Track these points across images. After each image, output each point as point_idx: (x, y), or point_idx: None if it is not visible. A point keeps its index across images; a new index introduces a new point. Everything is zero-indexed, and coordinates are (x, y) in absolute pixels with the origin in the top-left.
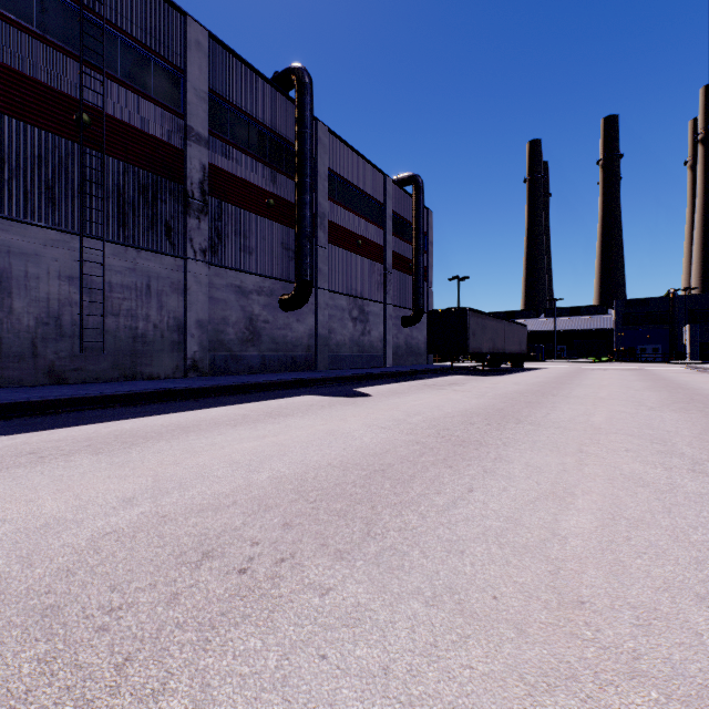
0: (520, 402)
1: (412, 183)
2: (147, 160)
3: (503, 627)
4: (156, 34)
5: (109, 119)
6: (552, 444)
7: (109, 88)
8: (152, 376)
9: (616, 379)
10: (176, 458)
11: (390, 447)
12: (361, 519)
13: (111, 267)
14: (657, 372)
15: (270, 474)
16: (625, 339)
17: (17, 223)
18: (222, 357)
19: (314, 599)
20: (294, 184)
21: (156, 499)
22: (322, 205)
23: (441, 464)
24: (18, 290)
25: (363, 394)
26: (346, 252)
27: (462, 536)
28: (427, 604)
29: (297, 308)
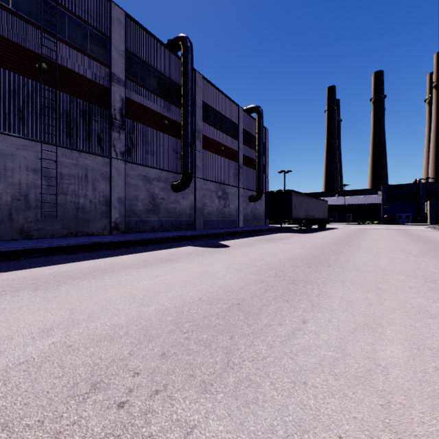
0: (328, 251)
1: (256, 111)
2: (86, 94)
3: None
4: (91, 13)
5: (60, 67)
6: (356, 283)
7: (60, 47)
8: (88, 233)
9: (386, 235)
10: (91, 293)
11: (243, 284)
12: (222, 348)
13: (61, 163)
14: (411, 231)
15: (157, 307)
16: (388, 210)
17: None
18: (134, 221)
19: None
20: (180, 111)
21: (68, 329)
22: (199, 125)
23: (280, 299)
24: None
25: (225, 246)
26: (214, 154)
27: (303, 366)
28: None
29: (182, 190)
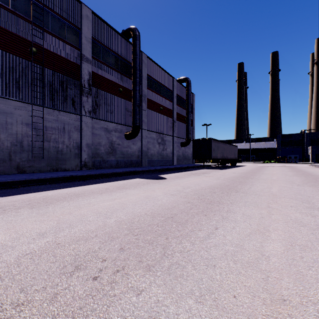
0: (236, 182)
1: (185, 81)
2: (63, 69)
3: (241, 318)
4: (67, 12)
5: (45, 50)
6: (254, 203)
7: (45, 36)
8: (65, 169)
9: (279, 171)
10: (70, 210)
11: (175, 204)
12: (161, 245)
13: (46, 119)
14: (297, 167)
15: (116, 219)
16: (282, 152)
17: (2, 98)
18: (98, 160)
19: (133, 298)
20: (131, 81)
21: (56, 233)
22: (144, 91)
23: (201, 214)
24: (2, 129)
25: (163, 178)
26: (155, 112)
27: (214, 256)
28: (196, 301)
29: (133, 138)
